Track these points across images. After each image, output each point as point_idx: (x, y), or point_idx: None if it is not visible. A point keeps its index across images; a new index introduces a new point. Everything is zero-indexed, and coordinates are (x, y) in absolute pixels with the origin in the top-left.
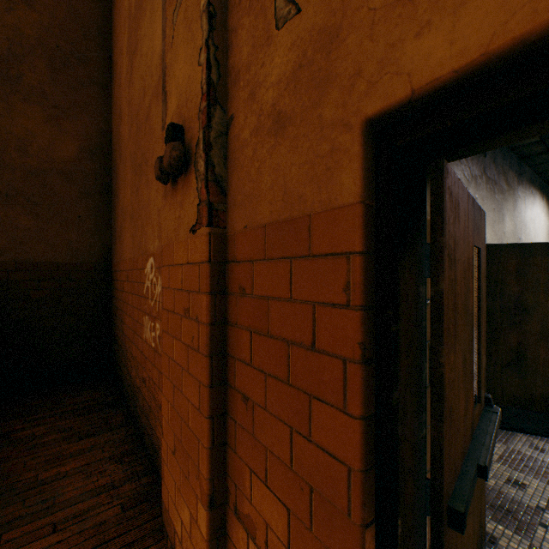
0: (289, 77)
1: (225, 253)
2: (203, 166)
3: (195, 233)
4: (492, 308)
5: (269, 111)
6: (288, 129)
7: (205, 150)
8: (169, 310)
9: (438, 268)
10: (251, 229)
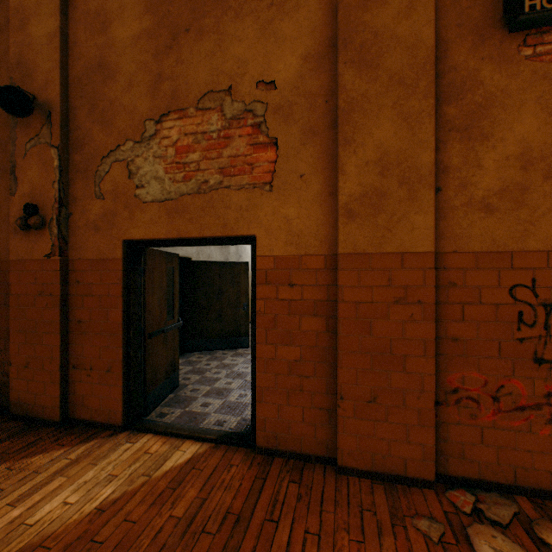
0: (101, 216)
1: (68, 267)
2: (57, 231)
3: (50, 258)
4: (210, 292)
5: (93, 222)
6: (101, 231)
7: (59, 225)
8: (21, 294)
9: (145, 274)
10: (84, 259)
